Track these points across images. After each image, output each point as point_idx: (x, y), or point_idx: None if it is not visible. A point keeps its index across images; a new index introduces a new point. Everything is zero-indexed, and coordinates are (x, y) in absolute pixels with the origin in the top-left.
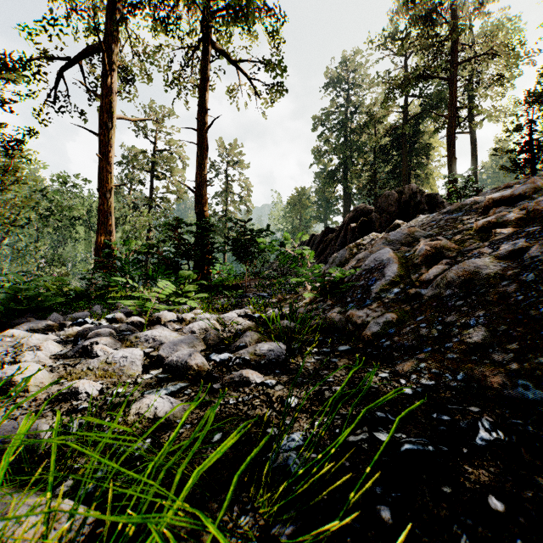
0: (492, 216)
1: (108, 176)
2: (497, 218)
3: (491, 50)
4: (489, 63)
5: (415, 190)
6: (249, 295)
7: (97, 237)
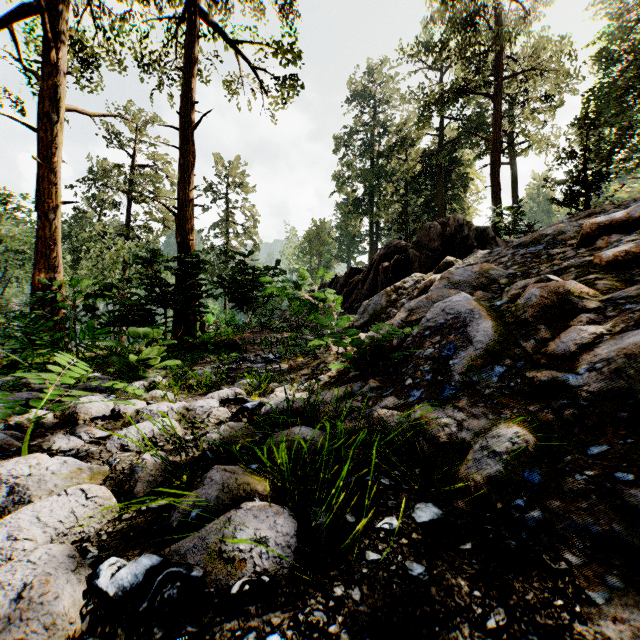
0: (627, 244)
1: (51, 189)
2: (639, 246)
3: (539, 65)
4: (536, 81)
5: (461, 222)
6: (250, 358)
7: (35, 274)
